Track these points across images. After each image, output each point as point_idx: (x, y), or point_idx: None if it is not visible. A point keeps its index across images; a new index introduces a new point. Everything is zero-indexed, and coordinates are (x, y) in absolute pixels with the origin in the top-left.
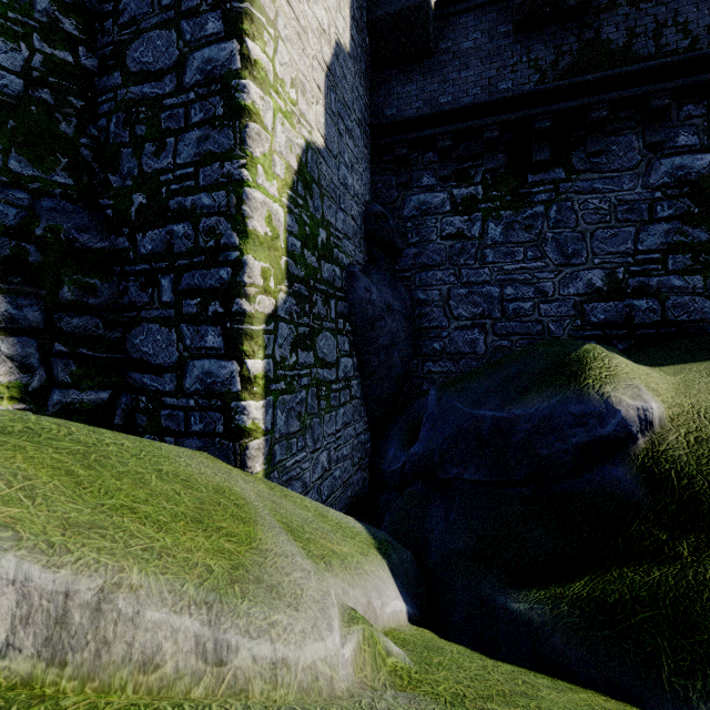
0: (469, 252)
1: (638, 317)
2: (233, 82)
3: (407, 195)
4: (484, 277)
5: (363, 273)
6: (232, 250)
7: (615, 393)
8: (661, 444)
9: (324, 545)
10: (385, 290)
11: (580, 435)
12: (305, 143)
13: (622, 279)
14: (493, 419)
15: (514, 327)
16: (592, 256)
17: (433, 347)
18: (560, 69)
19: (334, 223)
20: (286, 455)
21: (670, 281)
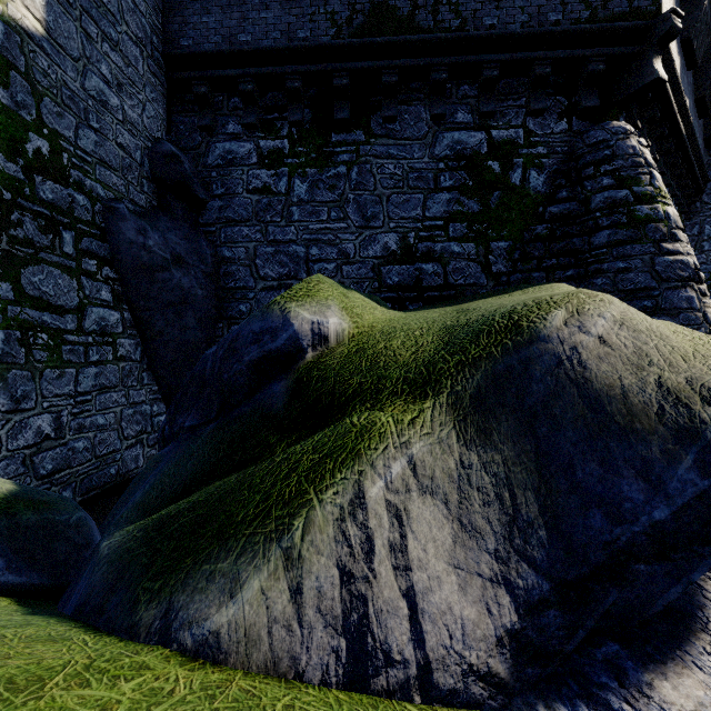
0: (276, 208)
1: (426, 281)
2: None
3: (212, 142)
4: (290, 236)
5: (144, 217)
6: None
7: (297, 308)
8: (327, 356)
9: None
10: (176, 240)
11: (253, 352)
12: None
13: (413, 243)
14: (212, 356)
15: None
16: (389, 220)
17: (239, 309)
18: (355, 27)
19: (72, 138)
20: None
21: (451, 247)
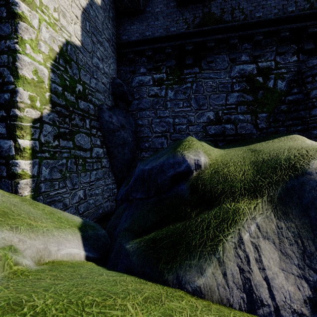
0: (160, 103)
1: (227, 132)
2: (10, 0)
3: (134, 76)
4: (166, 114)
5: (110, 110)
6: (10, 84)
7: (187, 153)
8: (202, 174)
9: (26, 221)
10: (121, 118)
11: (171, 172)
12: (66, 41)
13: (221, 115)
14: (148, 170)
15: (178, 136)
16: (209, 106)
17: (145, 145)
18: (195, 24)
19: (89, 83)
20: (50, 189)
21: (239, 117)
